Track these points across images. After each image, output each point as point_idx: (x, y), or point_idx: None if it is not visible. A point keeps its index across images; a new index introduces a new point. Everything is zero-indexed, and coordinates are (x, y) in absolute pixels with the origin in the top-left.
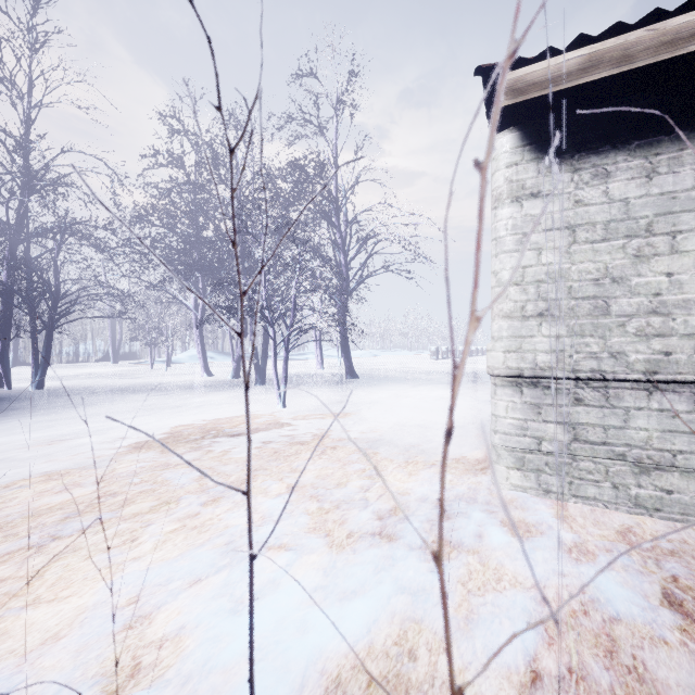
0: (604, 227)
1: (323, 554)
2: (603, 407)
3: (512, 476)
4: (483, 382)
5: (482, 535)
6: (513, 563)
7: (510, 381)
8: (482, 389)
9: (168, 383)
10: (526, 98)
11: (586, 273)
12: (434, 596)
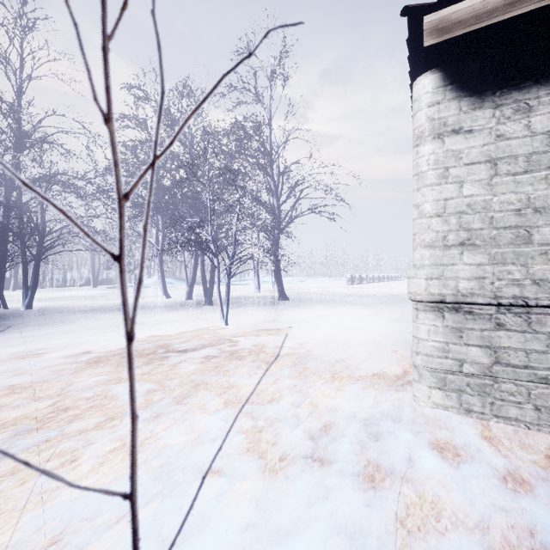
0: (526, 159)
1: (255, 481)
2: (525, 332)
3: (433, 395)
4: (392, 304)
5: (413, 460)
6: (449, 495)
7: (432, 306)
8: (391, 309)
9: None
10: (450, 36)
11: (508, 203)
12: (373, 540)
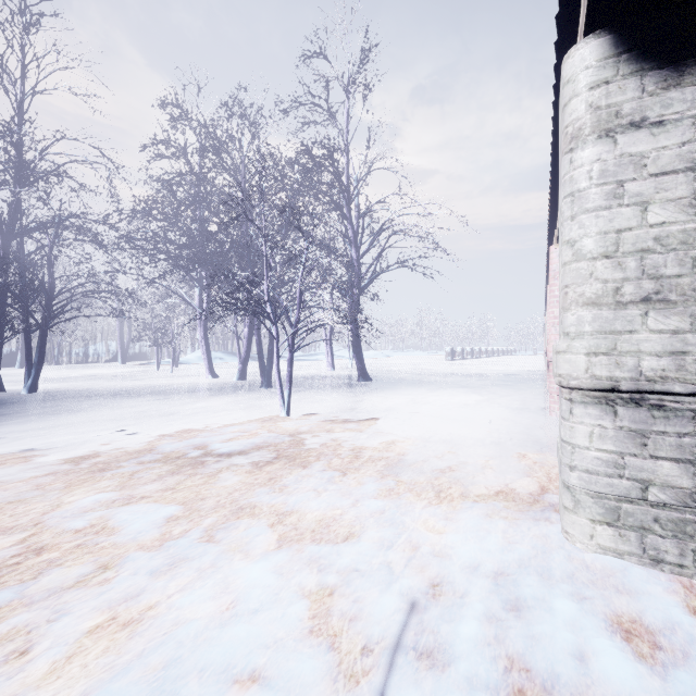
0: None
1: None
2: None
3: (599, 533)
4: (508, 386)
5: (585, 658)
6: None
7: (597, 397)
8: (508, 394)
9: (170, 386)
10: None
11: None
12: None
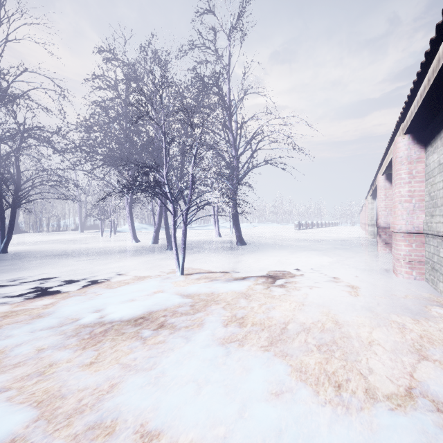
0: None
1: None
2: None
3: None
4: (346, 249)
5: None
6: None
7: None
8: (350, 256)
9: (104, 248)
10: None
11: None
12: None
